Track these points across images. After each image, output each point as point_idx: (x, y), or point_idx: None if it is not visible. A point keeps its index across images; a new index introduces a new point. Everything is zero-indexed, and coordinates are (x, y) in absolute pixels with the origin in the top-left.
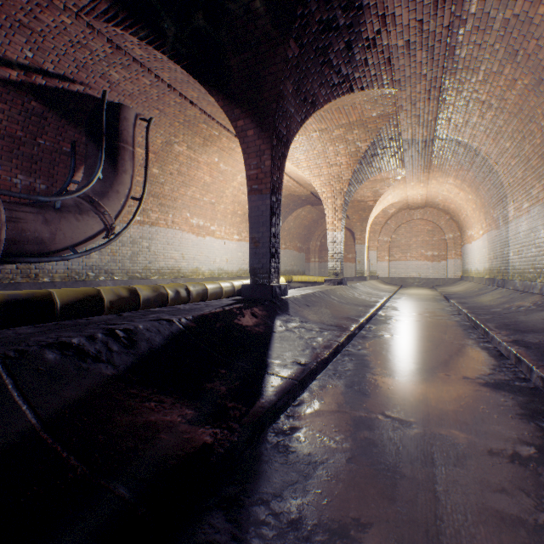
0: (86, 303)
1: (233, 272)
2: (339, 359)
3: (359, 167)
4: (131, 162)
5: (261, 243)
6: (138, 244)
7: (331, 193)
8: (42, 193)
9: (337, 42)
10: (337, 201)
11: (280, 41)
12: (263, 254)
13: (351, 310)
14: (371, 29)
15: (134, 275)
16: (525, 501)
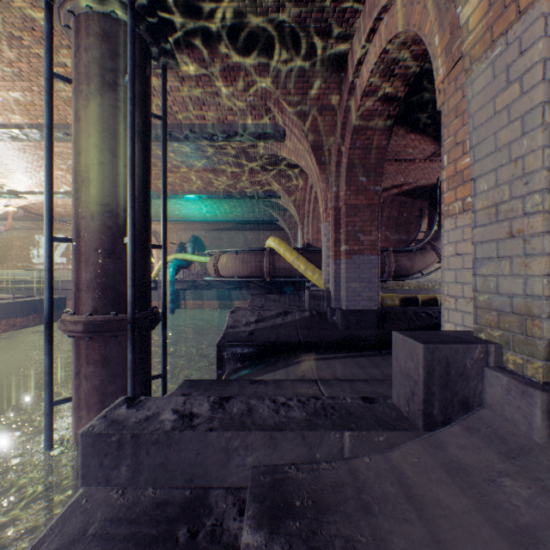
0: (429, 301)
1: None
2: None
3: None
4: None
5: None
6: None
7: None
8: (404, 241)
9: None
10: None
11: None
12: None
13: None
14: None
15: None
16: None
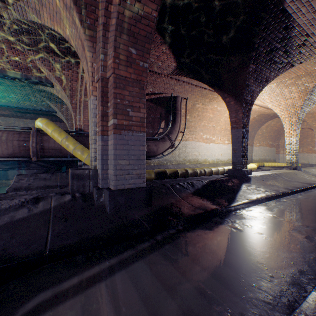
0: (174, 174)
1: (224, 160)
2: (269, 202)
3: (309, 97)
4: (180, 118)
5: (237, 151)
6: (180, 149)
7: (288, 114)
8: (151, 133)
9: (278, 54)
10: (292, 119)
11: (245, 66)
12: (238, 156)
13: (292, 185)
14: (299, 41)
15: (179, 163)
16: (303, 233)
